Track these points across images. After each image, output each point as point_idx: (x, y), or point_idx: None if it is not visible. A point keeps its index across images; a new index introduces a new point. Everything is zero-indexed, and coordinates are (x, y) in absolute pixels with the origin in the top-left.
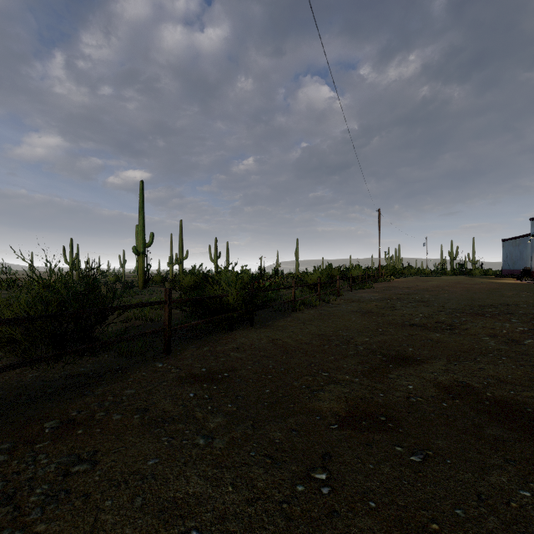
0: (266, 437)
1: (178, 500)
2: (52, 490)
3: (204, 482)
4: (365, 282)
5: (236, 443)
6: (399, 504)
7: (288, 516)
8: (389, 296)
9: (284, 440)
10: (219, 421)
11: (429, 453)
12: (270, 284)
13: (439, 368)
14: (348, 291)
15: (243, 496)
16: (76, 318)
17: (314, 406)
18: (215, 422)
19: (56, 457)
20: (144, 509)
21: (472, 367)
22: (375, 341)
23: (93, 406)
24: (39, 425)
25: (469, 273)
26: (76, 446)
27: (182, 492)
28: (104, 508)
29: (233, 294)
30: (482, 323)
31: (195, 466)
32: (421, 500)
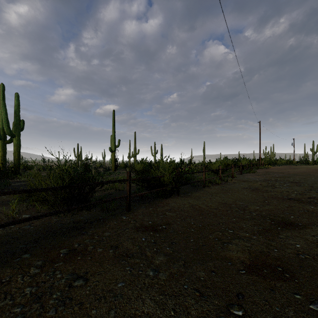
0: (194, 275)
1: (137, 316)
2: (62, 296)
3: (154, 305)
4: (250, 168)
5: (174, 277)
6: None
7: None
8: (269, 178)
9: (207, 278)
10: (161, 259)
11: None
12: (188, 170)
13: None
14: (239, 174)
15: None
16: (78, 188)
17: (225, 254)
18: (159, 260)
19: (65, 274)
20: None
21: None
22: (264, 209)
23: (87, 242)
24: (57, 251)
25: None
26: (76, 268)
27: (140, 311)
28: (91, 315)
29: (167, 176)
30: None
31: (148, 292)
32: None
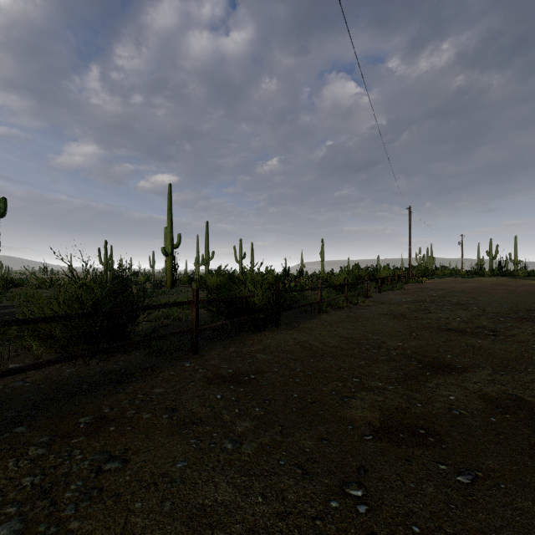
0: (296, 445)
1: (206, 507)
2: (86, 487)
3: (233, 490)
4: (394, 283)
5: (265, 450)
6: (447, 531)
7: (322, 534)
8: (421, 298)
9: (315, 449)
10: (246, 425)
11: (478, 474)
12: (295, 285)
13: (483, 378)
14: (376, 293)
15: (273, 508)
16: (109, 316)
17: (345, 414)
18: (243, 426)
19: (89, 453)
20: (173, 514)
21: (523, 378)
22: (409, 346)
23: (125, 404)
24: (75, 420)
25: (510, 274)
26: (108, 444)
27: (210, 499)
28: (134, 510)
29: (259, 295)
30: (531, 329)
31: (223, 472)
32: (473, 528)
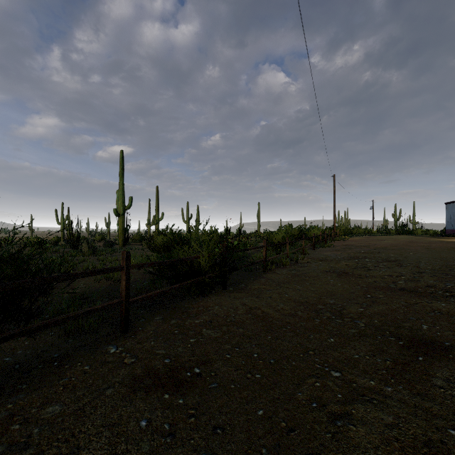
0: None
1: None
2: None
3: None
4: (324, 241)
5: None
6: None
7: None
8: (353, 255)
9: None
10: None
11: None
12: (239, 243)
13: None
14: (310, 249)
15: None
16: None
17: None
18: None
19: None
20: None
21: None
22: (373, 313)
23: None
24: None
25: (411, 232)
26: None
27: None
28: None
29: (204, 256)
30: None
31: None
32: None
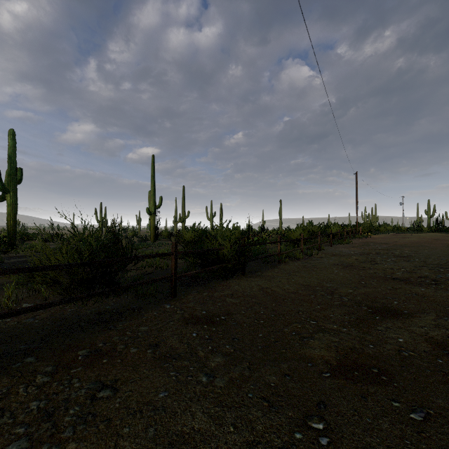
0: (262, 380)
1: (185, 434)
2: (82, 412)
3: (208, 419)
4: (343, 238)
5: (235, 383)
6: None
7: None
8: (368, 251)
9: (279, 384)
10: (218, 361)
11: (430, 412)
12: (258, 239)
13: (428, 322)
14: (328, 246)
15: (243, 437)
16: (103, 265)
17: (305, 353)
18: (215, 361)
19: (86, 382)
20: (156, 440)
21: None
22: (359, 293)
23: (115, 339)
24: (74, 352)
25: (447, 230)
26: (101, 374)
27: (188, 427)
28: (123, 434)
29: (227, 248)
30: None
31: (199, 403)
32: None
